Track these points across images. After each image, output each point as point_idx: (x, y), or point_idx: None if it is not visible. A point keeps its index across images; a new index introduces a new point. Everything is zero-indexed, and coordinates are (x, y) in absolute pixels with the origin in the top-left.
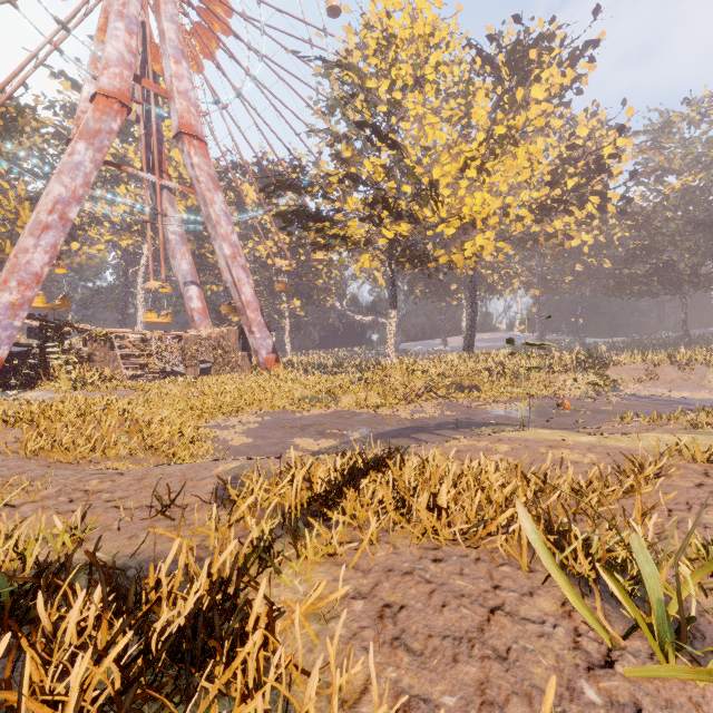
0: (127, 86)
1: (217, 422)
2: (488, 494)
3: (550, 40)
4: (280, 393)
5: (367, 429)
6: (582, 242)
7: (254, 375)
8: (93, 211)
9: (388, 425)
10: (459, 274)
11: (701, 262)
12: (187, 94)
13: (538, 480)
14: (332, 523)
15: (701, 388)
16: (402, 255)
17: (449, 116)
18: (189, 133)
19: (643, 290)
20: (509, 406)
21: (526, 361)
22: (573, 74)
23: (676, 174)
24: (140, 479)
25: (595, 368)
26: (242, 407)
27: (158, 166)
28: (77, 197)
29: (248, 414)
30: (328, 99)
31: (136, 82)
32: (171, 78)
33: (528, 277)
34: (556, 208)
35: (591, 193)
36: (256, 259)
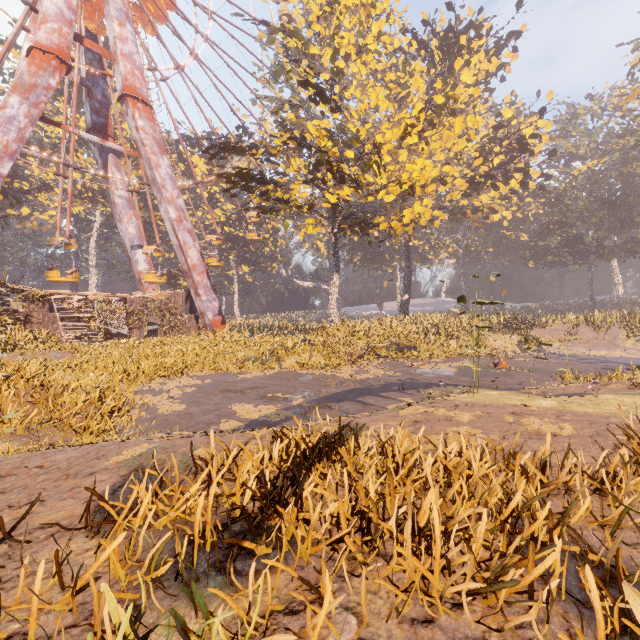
0: (67, 43)
1: (152, 386)
2: (485, 501)
3: (478, 30)
4: (223, 355)
5: (310, 392)
6: (502, 217)
7: (200, 337)
8: (43, 177)
9: (332, 386)
10: (394, 245)
11: (605, 235)
12: (131, 56)
13: (537, 471)
14: (259, 559)
15: (615, 347)
16: (344, 223)
17: (387, 95)
18: (134, 95)
19: (554, 260)
20: (448, 365)
21: (458, 323)
22: (497, 62)
23: (582, 159)
24: (3, 477)
25: (521, 329)
26: (182, 369)
27: (104, 130)
28: (9, 152)
29: (188, 377)
30: (272, 65)
31: (78, 42)
32: (114, 40)
33: (455, 249)
34: (484, 183)
35: (514, 169)
36: (206, 227)
